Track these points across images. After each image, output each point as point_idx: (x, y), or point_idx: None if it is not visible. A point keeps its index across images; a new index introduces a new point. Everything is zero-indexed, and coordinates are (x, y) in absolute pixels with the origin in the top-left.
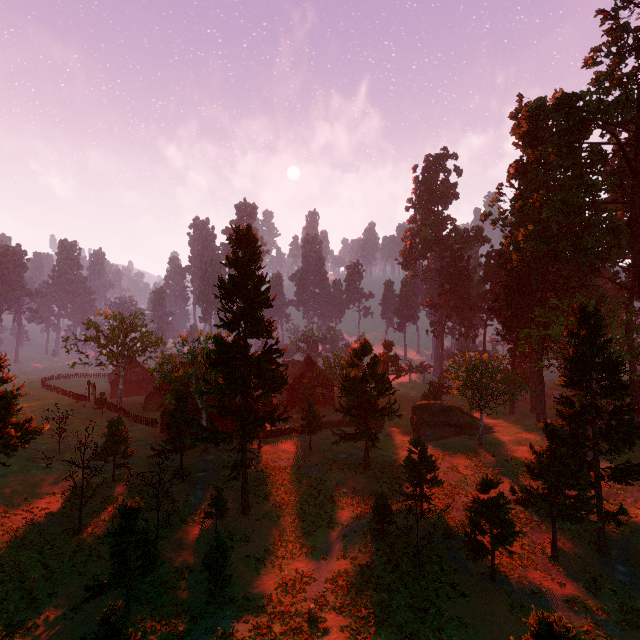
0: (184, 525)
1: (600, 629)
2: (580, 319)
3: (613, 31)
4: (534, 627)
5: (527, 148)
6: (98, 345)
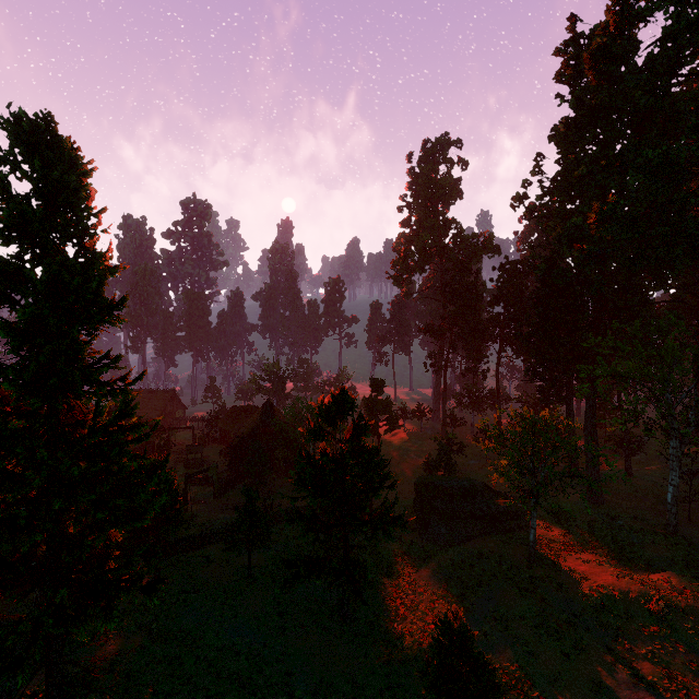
0: None
1: None
2: None
3: None
4: None
5: (597, 81)
6: None
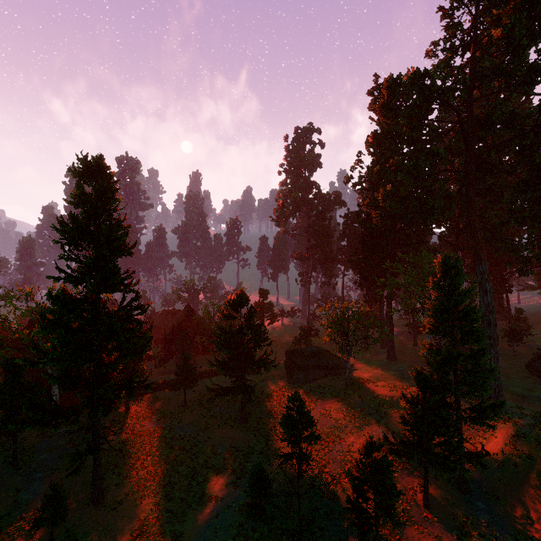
0: (3, 540)
1: None
2: (444, 270)
3: (449, 28)
4: None
5: (384, 119)
6: None
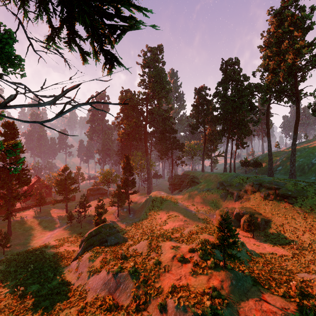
0: None
1: (121, 224)
2: (125, 158)
3: (143, 80)
4: (97, 213)
5: (122, 106)
6: None
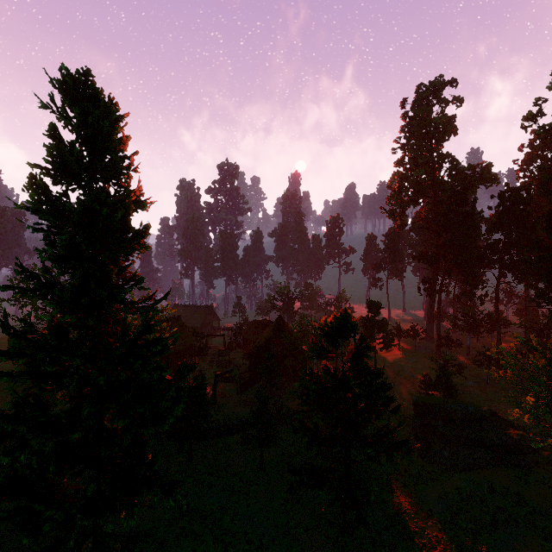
0: None
1: None
2: None
3: None
4: None
5: None
6: (21, 306)
